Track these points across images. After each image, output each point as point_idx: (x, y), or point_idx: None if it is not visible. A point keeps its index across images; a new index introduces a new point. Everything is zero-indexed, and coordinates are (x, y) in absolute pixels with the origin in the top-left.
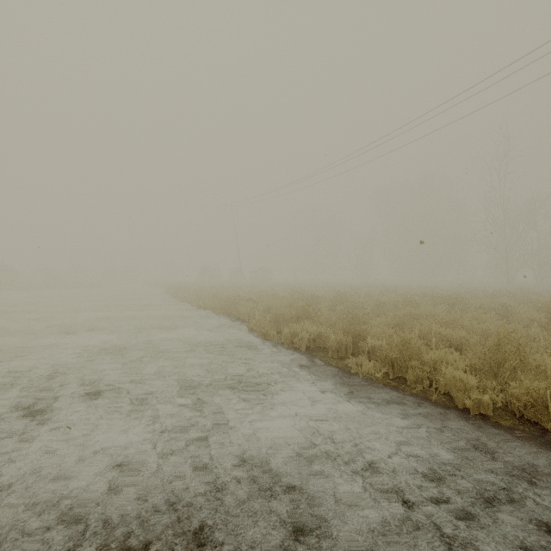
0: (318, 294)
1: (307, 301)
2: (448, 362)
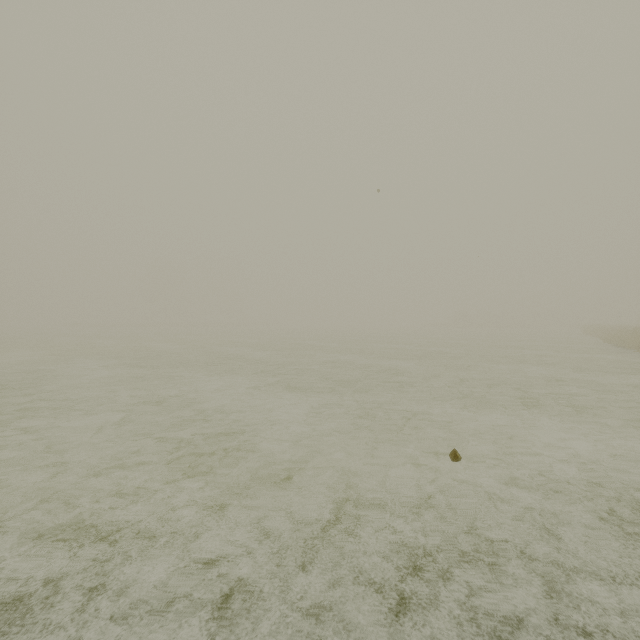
0: None
1: None
2: None
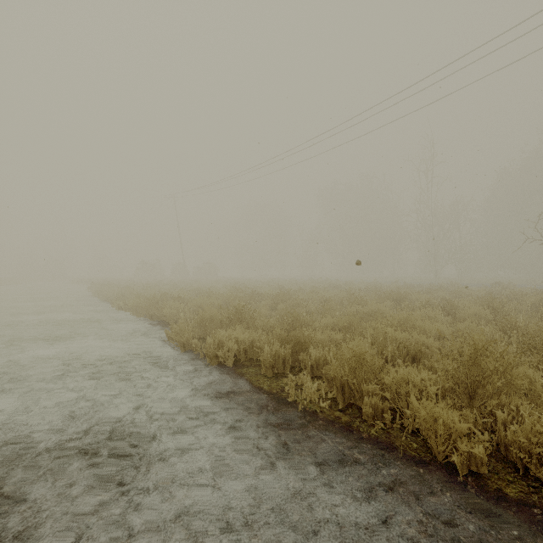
0: (261, 290)
1: (246, 299)
2: (415, 385)
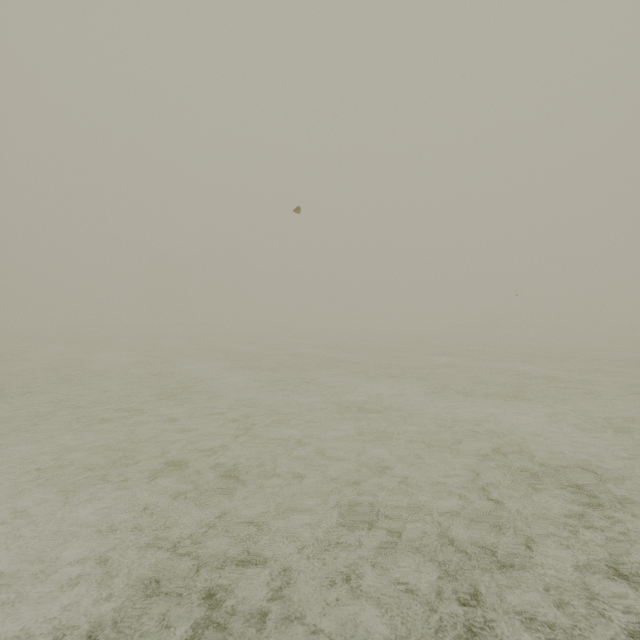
0: None
1: None
2: None
